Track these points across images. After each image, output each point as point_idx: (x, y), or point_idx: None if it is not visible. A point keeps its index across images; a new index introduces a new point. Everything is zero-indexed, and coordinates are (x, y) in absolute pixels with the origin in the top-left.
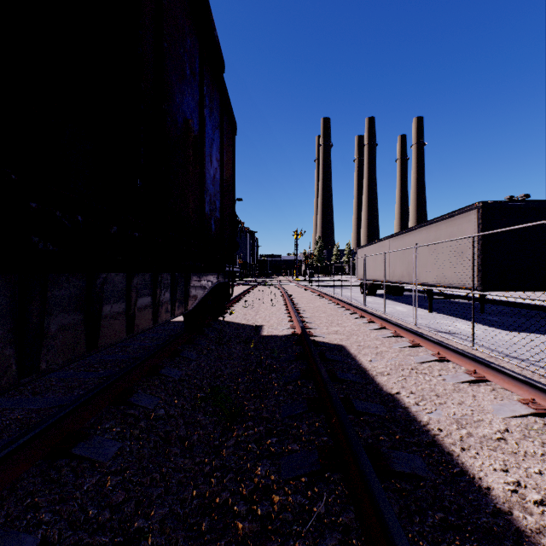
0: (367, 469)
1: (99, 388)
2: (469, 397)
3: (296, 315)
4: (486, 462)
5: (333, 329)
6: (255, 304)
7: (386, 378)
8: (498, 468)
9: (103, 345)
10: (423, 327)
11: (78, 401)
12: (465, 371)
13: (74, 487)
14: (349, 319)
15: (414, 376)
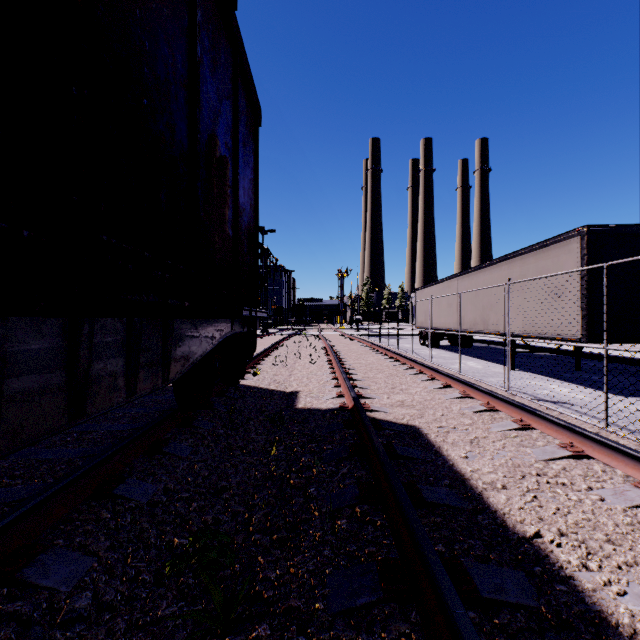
0: None
1: None
2: None
3: (344, 377)
4: None
5: (397, 399)
6: (290, 361)
7: (504, 497)
8: None
9: None
10: (516, 392)
11: None
12: (626, 479)
13: None
14: (415, 382)
15: (548, 492)
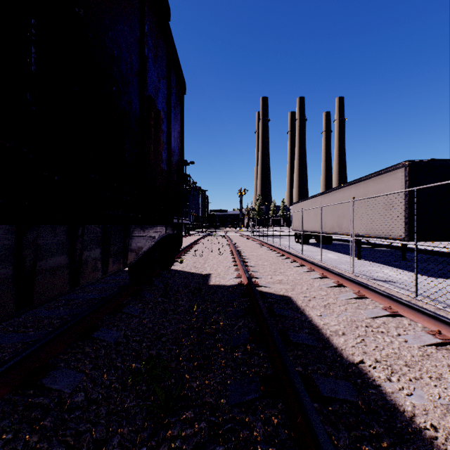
0: None
1: None
2: (445, 369)
3: (242, 264)
4: None
5: (277, 278)
6: (204, 253)
7: (342, 339)
8: None
9: None
10: (359, 274)
11: None
12: (423, 329)
13: None
14: (290, 267)
15: (372, 336)
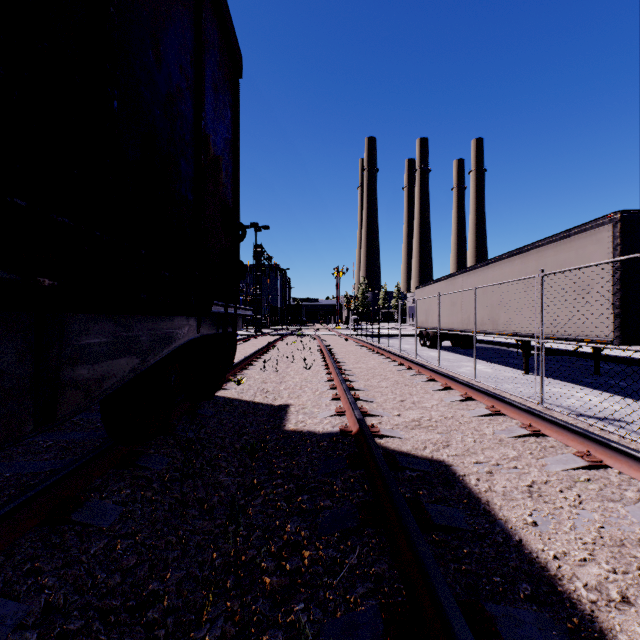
0: None
1: None
2: None
3: (345, 388)
4: None
5: (411, 417)
6: (282, 364)
7: None
8: None
9: None
10: (548, 405)
11: None
12: None
13: None
14: (428, 392)
15: None
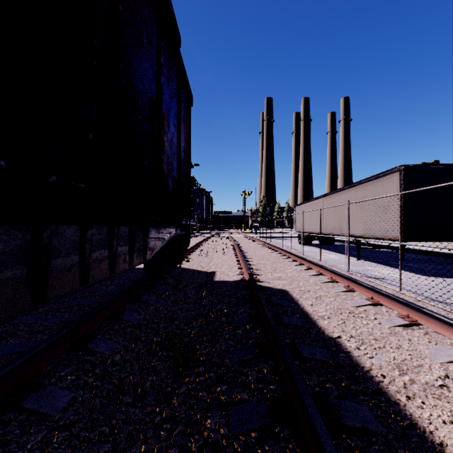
0: (320, 431)
1: (57, 336)
2: (406, 341)
3: (244, 262)
4: (434, 413)
5: (276, 275)
6: (209, 253)
7: (326, 322)
8: (447, 420)
9: (53, 298)
10: (354, 273)
11: (34, 350)
12: (397, 315)
13: (17, 446)
14: (290, 266)
15: (352, 320)
